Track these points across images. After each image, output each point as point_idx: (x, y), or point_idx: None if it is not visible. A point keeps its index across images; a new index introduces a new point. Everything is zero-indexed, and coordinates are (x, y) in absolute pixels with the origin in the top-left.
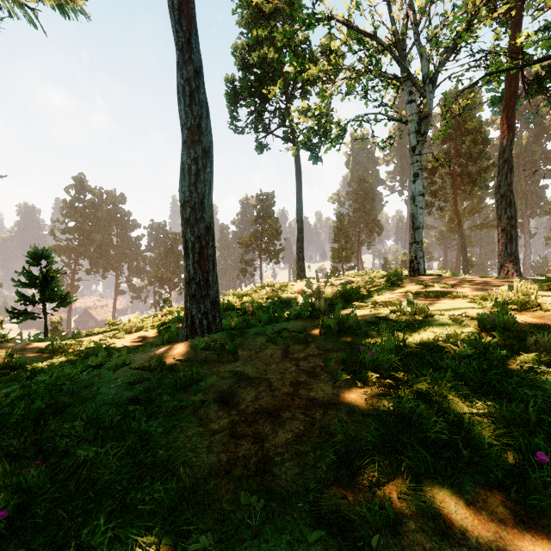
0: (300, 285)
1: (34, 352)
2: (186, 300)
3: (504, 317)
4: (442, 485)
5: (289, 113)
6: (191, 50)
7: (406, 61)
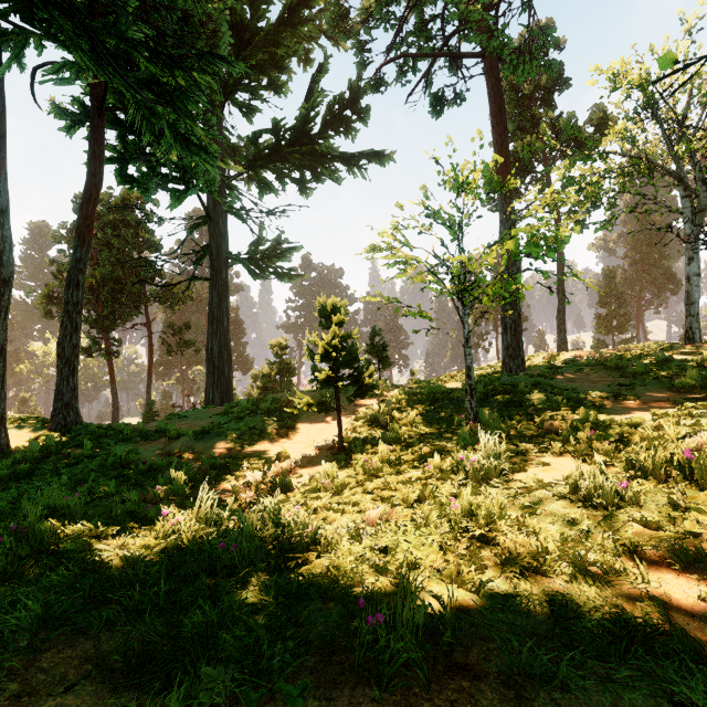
0: (571, 354)
1: (408, 388)
2: (505, 358)
3: (705, 357)
4: (648, 387)
5: (549, 184)
6: (511, 213)
7: (681, 160)
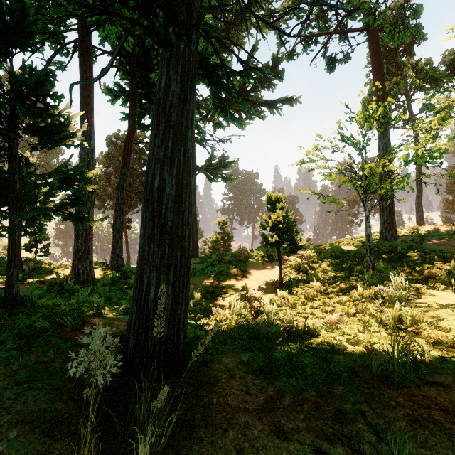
0: (429, 227)
1: (312, 249)
2: (382, 229)
3: None
4: None
5: (410, 109)
6: (386, 132)
7: None
